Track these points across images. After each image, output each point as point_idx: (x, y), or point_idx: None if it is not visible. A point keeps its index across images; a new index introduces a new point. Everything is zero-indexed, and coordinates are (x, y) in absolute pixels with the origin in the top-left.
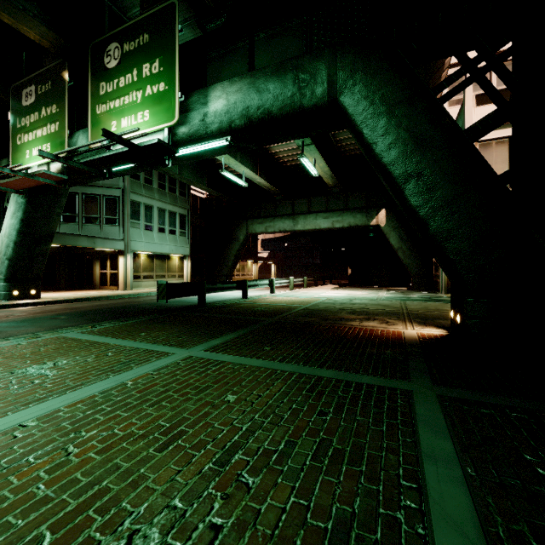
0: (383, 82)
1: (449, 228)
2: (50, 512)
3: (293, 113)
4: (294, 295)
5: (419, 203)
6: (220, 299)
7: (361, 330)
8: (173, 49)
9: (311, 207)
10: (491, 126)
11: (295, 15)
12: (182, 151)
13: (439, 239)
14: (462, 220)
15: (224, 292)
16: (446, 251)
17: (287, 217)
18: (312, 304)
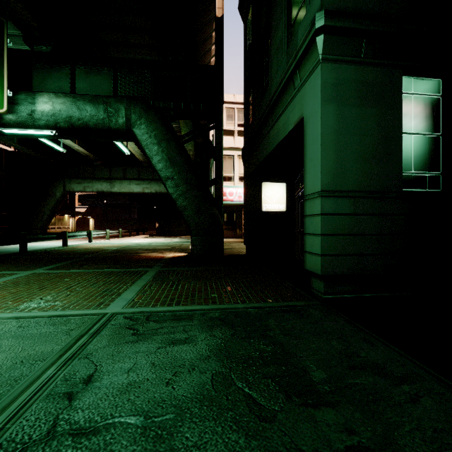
0: (156, 128)
1: (185, 205)
2: (5, 301)
3: (104, 129)
4: (109, 243)
5: (172, 192)
6: (38, 248)
7: (145, 256)
8: (1, 55)
9: (126, 174)
10: (206, 158)
11: (106, 66)
12: (8, 130)
13: (181, 210)
14: (190, 202)
15: (40, 243)
16: (184, 216)
17: (105, 180)
18: (121, 247)
